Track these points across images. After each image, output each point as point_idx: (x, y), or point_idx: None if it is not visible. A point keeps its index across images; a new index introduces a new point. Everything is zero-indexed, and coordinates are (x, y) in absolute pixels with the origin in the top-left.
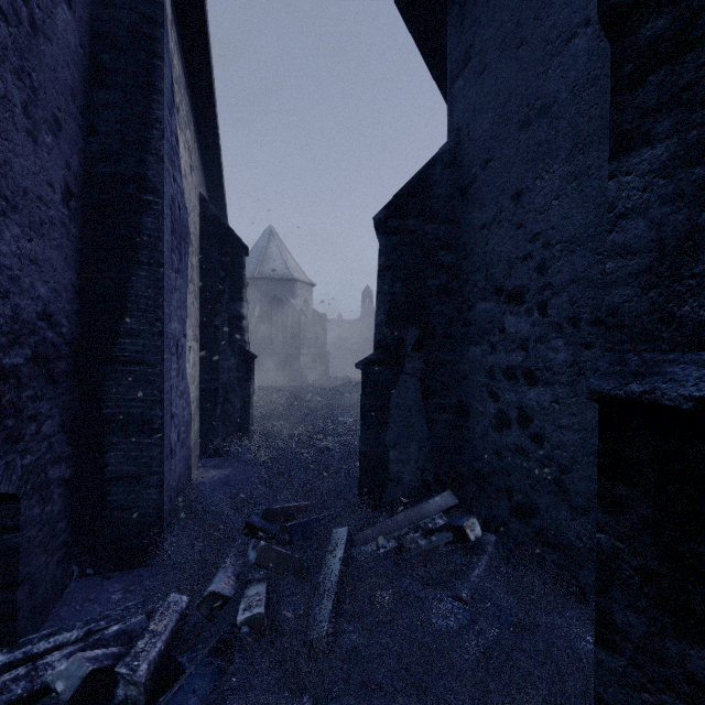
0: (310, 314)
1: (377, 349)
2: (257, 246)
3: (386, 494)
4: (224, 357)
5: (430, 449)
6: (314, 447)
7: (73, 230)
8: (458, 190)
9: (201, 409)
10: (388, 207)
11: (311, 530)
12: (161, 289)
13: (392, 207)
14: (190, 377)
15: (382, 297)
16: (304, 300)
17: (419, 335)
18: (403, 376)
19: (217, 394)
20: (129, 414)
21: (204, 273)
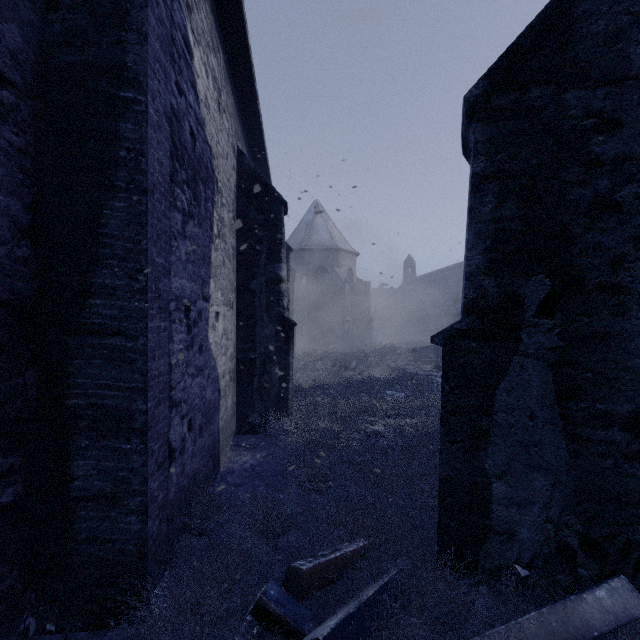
0: (353, 282)
1: (469, 313)
2: (304, 219)
3: (485, 553)
4: (261, 324)
5: (572, 490)
6: (361, 431)
7: (10, 137)
8: (635, 17)
9: (237, 381)
10: (491, 75)
11: (363, 632)
12: (144, 226)
13: (499, 74)
14: (216, 348)
15: (480, 227)
16: (348, 269)
17: (550, 288)
18: (519, 358)
19: (254, 365)
20: (102, 407)
21: (240, 233)
